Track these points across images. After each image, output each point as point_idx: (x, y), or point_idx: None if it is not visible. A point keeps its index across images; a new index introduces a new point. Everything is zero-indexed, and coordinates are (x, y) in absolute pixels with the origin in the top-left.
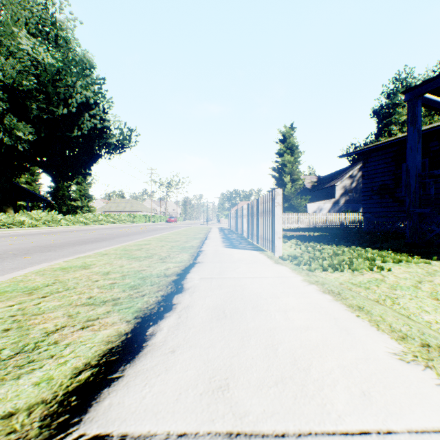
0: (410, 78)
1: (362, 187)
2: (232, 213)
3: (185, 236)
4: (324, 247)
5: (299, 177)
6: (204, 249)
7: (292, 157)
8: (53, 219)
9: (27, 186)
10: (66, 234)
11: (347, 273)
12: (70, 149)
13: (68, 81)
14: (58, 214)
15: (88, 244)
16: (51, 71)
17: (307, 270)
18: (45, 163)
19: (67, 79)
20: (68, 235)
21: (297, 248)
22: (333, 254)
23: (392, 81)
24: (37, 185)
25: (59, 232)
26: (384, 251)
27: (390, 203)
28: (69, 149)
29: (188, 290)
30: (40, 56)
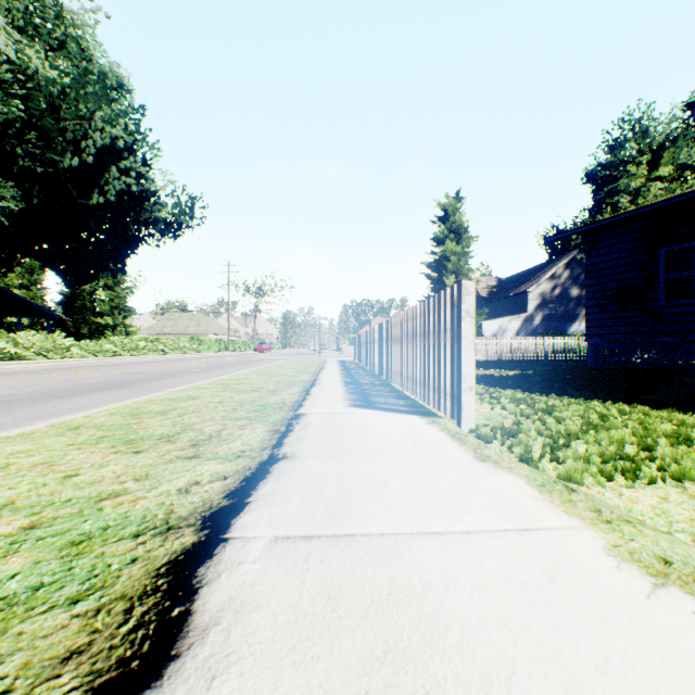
0: (647, 119)
1: (586, 291)
2: (362, 336)
3: (275, 377)
4: (551, 405)
5: (470, 277)
6: (306, 410)
7: (458, 245)
8: (55, 347)
9: (22, 292)
10: (62, 374)
11: (672, 491)
12: (89, 229)
13: (80, 109)
14: (74, 339)
15: (81, 395)
16: (50, 90)
17: (562, 478)
18: (44, 251)
19: (79, 106)
20: (64, 375)
21: (494, 405)
22: (588, 424)
23: (617, 124)
24: (39, 290)
25: (55, 370)
26: (686, 414)
27: (637, 319)
28: (86, 229)
29: (198, 649)
30: (30, 66)
